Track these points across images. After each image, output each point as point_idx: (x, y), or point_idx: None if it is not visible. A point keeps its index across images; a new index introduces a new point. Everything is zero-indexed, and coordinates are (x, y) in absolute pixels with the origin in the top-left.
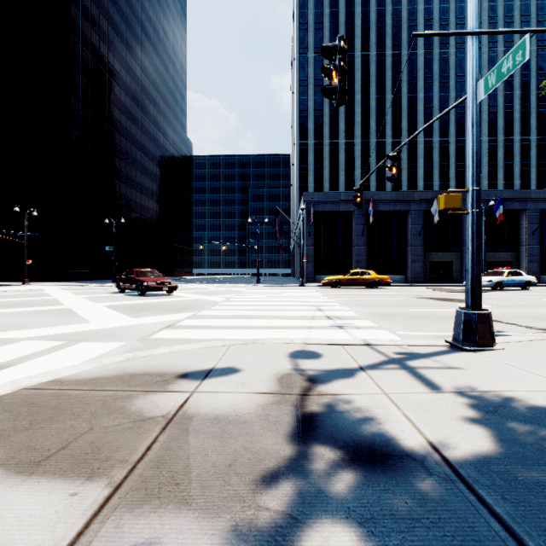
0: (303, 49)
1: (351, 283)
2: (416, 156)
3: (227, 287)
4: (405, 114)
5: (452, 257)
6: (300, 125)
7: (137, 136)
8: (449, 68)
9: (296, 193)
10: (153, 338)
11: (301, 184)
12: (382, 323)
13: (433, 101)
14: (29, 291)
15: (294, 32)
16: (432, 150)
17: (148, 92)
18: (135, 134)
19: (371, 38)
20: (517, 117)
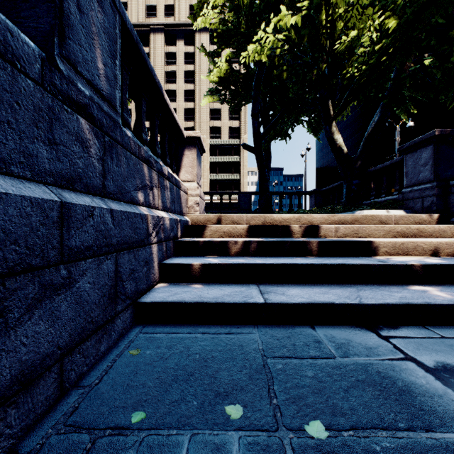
0: None
1: None
2: None
3: None
4: None
5: None
6: None
7: None
8: None
9: None
10: None
11: None
12: None
13: None
14: None
15: None
16: None
17: None
18: None
19: None
20: None
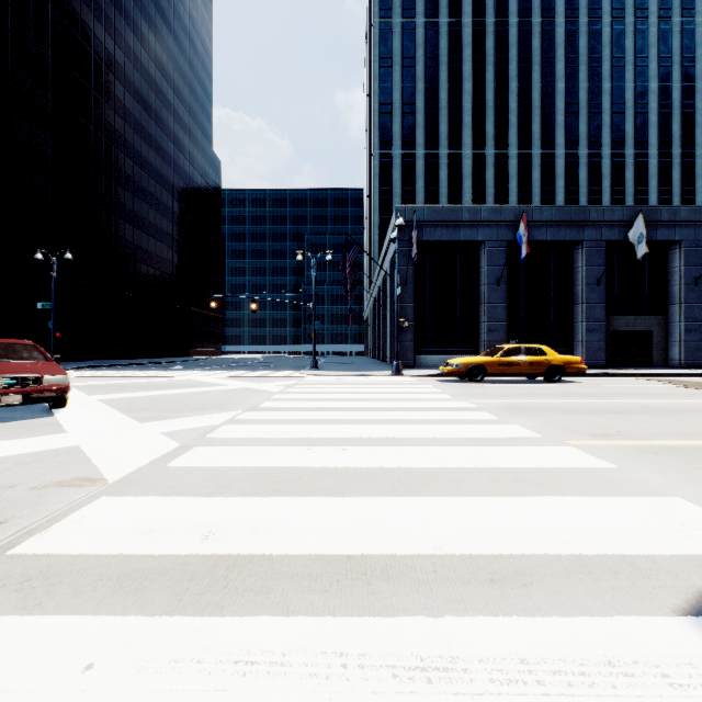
0: (385, 10)
1: (506, 372)
2: (554, 176)
3: (250, 378)
4: (538, 113)
5: (651, 323)
6: (381, 127)
7: (126, 135)
8: (601, 46)
9: (374, 229)
10: None
11: (382, 216)
12: None
13: (579, 95)
14: None
15: None
16: (577, 167)
17: (145, 71)
18: (122, 132)
19: None
20: (700, 120)
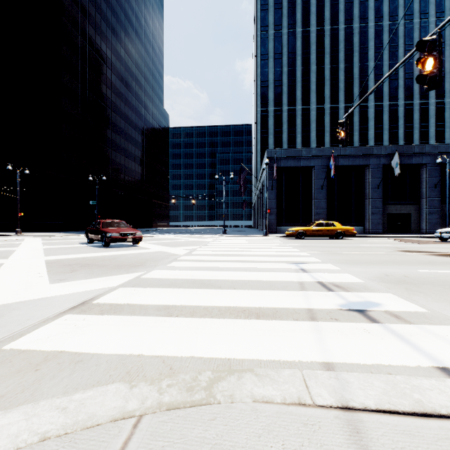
0: (264, 27)
1: (316, 234)
2: (367, 119)
3: (195, 237)
4: (357, 81)
5: (410, 209)
6: (261, 94)
7: (121, 107)
8: (398, 38)
9: (258, 154)
10: (10, 348)
11: (262, 146)
12: (425, 303)
13: (383, 69)
14: (9, 241)
15: (256, 13)
16: (382, 113)
17: (130, 70)
18: (119, 106)
19: (325, 15)
20: None
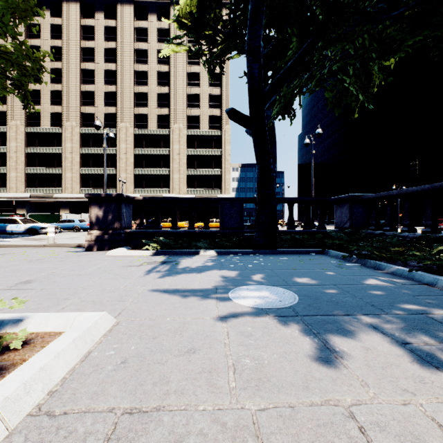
0: None
1: None
2: None
3: None
4: None
5: None
6: None
7: None
8: None
9: None
10: None
11: None
12: None
13: None
14: None
15: None
16: None
17: None
18: None
19: None
20: None
